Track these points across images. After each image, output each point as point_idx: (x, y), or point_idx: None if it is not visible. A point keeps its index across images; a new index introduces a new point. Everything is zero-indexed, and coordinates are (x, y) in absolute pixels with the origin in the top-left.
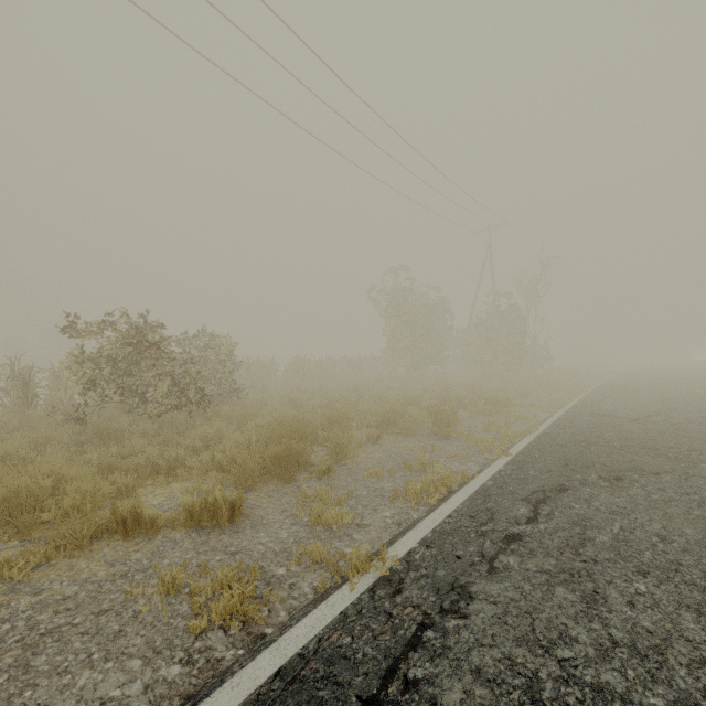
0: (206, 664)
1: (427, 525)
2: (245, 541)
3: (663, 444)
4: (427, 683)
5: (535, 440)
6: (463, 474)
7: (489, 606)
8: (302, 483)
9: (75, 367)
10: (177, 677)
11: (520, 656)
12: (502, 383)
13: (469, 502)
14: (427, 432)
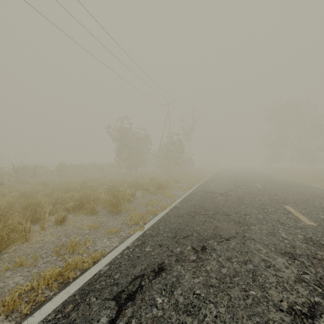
0: None
1: None
2: None
3: (233, 210)
4: None
5: (167, 213)
6: (93, 257)
7: None
8: None
9: None
10: None
11: None
12: (170, 175)
13: (56, 312)
14: (108, 210)
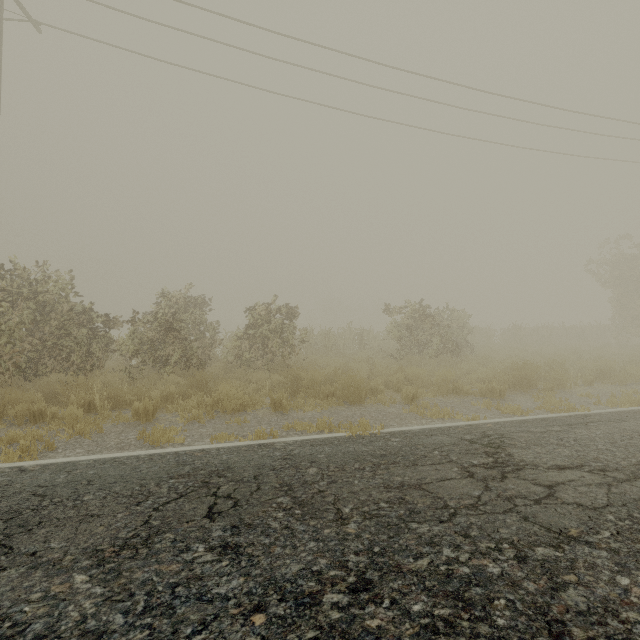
0: (511, 417)
1: (614, 409)
2: (510, 403)
3: None
4: (594, 425)
5: None
6: None
7: (633, 423)
8: (534, 393)
9: (394, 329)
10: (502, 417)
11: (637, 429)
12: None
13: None
14: None
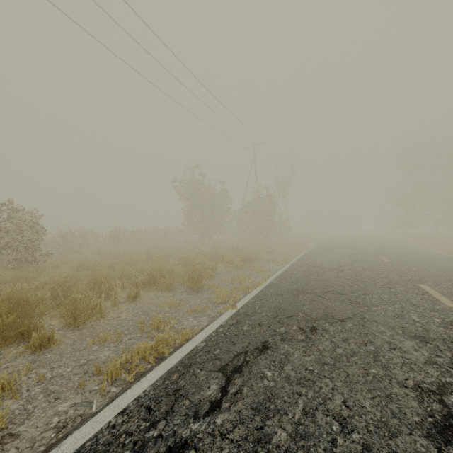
0: None
1: (79, 437)
2: None
3: (348, 289)
4: None
5: (262, 290)
6: (184, 335)
7: None
8: (3, 363)
9: None
10: None
11: None
12: (258, 245)
13: (163, 379)
14: (186, 287)
